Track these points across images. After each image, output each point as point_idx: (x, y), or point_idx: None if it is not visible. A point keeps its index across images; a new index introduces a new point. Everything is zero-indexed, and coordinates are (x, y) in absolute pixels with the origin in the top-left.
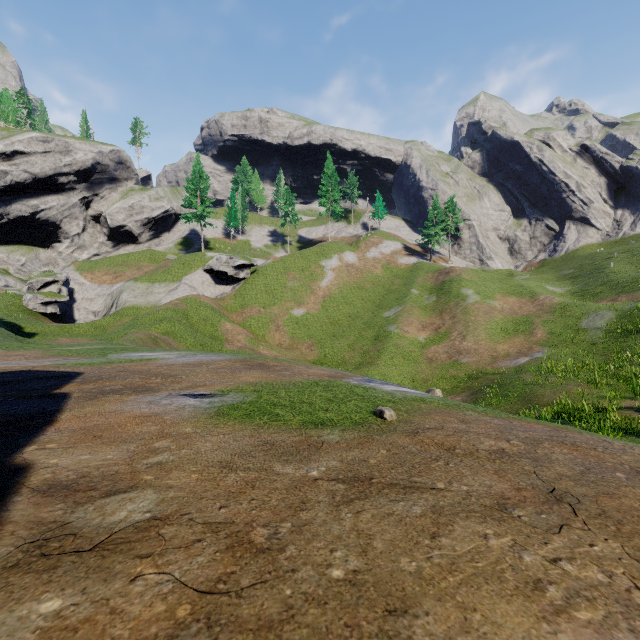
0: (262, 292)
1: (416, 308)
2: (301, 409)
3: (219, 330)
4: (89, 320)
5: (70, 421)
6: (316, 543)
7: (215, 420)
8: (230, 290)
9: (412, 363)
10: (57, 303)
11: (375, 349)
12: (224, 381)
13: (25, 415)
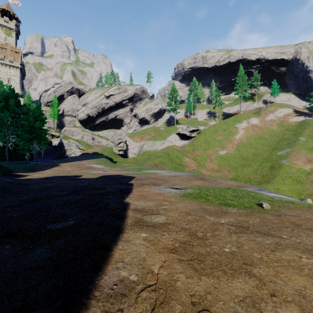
0: (203, 143)
1: (303, 149)
2: (219, 198)
3: (182, 161)
4: (132, 156)
5: (136, 192)
6: (220, 241)
7: (183, 198)
8: (187, 142)
9: (299, 183)
10: (123, 150)
11: (271, 174)
12: (185, 184)
13: (123, 189)
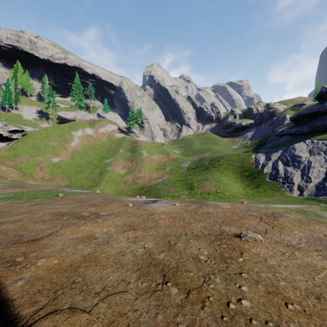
0: (30, 148)
1: (121, 158)
2: (31, 196)
3: None
4: None
5: None
6: (20, 210)
7: None
8: (5, 145)
9: (117, 184)
10: None
11: (99, 178)
12: None
13: None
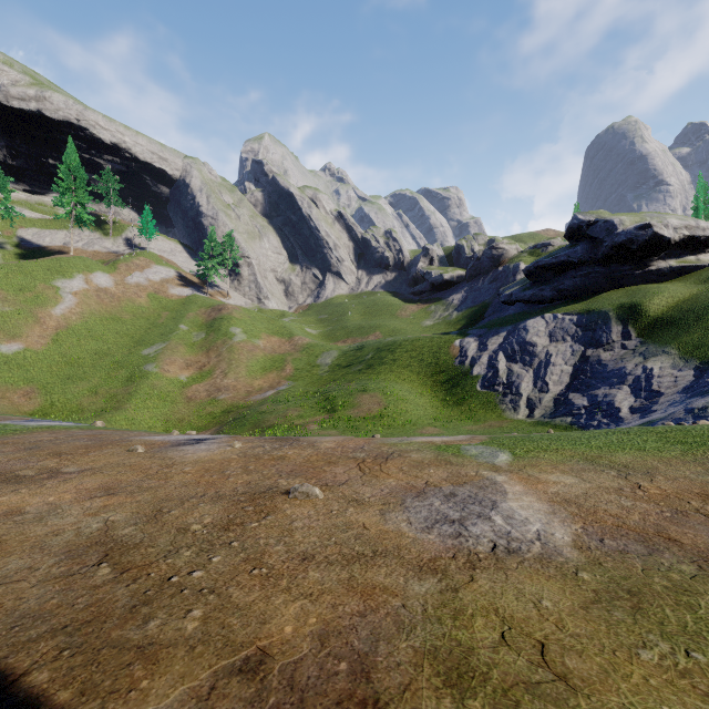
0: None
1: (182, 345)
2: None
3: None
4: None
5: None
6: None
7: None
8: None
9: (169, 404)
10: None
11: (126, 392)
12: None
13: None
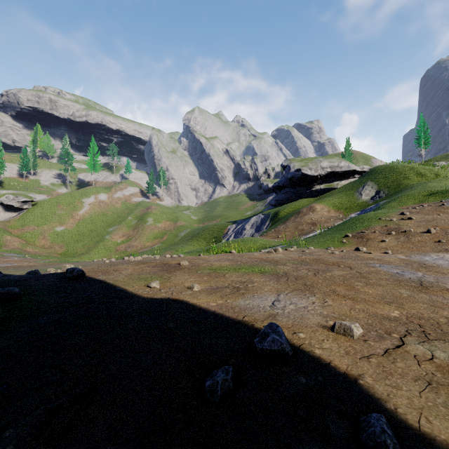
0: (38, 217)
1: (125, 226)
2: None
3: (1, 240)
4: None
5: None
6: None
7: None
8: (16, 215)
9: (108, 252)
10: None
11: (94, 247)
12: None
13: None
